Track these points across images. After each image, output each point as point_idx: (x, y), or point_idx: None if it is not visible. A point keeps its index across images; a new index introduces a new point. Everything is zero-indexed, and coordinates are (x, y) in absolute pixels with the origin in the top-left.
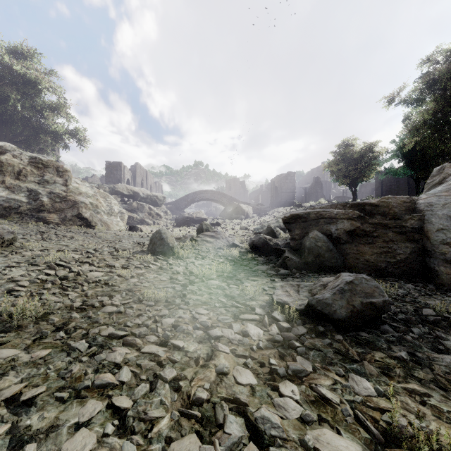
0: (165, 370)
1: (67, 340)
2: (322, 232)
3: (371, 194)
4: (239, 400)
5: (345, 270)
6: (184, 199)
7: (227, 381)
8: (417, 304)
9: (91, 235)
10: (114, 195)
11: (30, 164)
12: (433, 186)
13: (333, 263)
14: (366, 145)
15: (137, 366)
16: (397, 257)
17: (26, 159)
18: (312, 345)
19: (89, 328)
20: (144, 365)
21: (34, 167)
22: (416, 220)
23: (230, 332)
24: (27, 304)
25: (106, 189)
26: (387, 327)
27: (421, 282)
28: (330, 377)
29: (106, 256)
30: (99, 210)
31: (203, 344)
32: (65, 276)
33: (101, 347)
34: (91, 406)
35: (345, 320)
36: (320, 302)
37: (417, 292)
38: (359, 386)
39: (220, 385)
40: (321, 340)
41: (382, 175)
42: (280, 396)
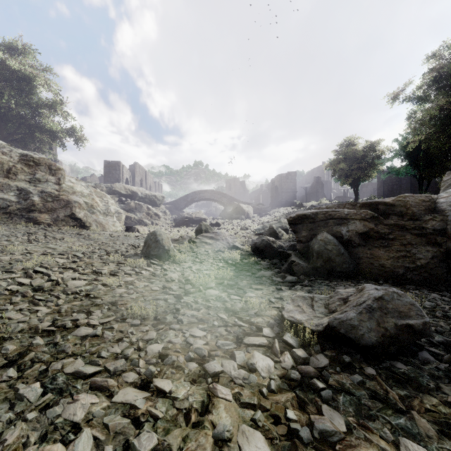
0: (141, 435)
1: (17, 381)
2: (331, 234)
3: (373, 193)
4: None
5: (358, 277)
6: (183, 198)
7: None
8: (450, 319)
9: (83, 237)
10: (112, 195)
11: (21, 162)
12: None
13: (345, 268)
14: (369, 144)
15: (103, 426)
16: (417, 262)
17: (16, 156)
18: (339, 384)
19: (52, 360)
20: (112, 426)
21: (24, 165)
22: (438, 221)
23: (232, 365)
24: None
25: (103, 188)
26: (426, 354)
27: (446, 291)
28: (373, 442)
29: (95, 260)
30: (94, 210)
31: (197, 386)
32: (39, 286)
33: (59, 393)
34: None
35: (375, 347)
36: (344, 324)
37: (446, 304)
38: None
39: None
40: (349, 376)
41: (384, 174)
42: None
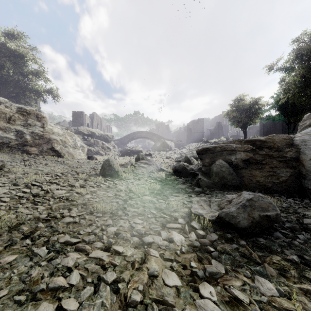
0: (107, 273)
1: (31, 246)
2: (225, 161)
3: (256, 133)
4: (167, 302)
5: (242, 188)
6: (126, 137)
7: (157, 283)
8: (298, 214)
9: (60, 163)
10: (78, 134)
11: (18, 112)
12: (305, 127)
13: (233, 183)
14: (253, 99)
15: (85, 269)
16: (280, 179)
17: (15, 109)
18: (223, 249)
19: (50, 235)
20: (90, 269)
21: (20, 114)
22: (294, 152)
23: (159, 239)
24: (3, 217)
25: (72, 130)
26: (278, 234)
27: (298, 197)
28: (240, 278)
29: (70, 178)
30: (66, 145)
31: (138, 249)
32: (37, 193)
33: (57, 253)
34: (43, 309)
35: (247, 229)
36: (228, 215)
37: (296, 205)
38: (263, 287)
39: (151, 287)
40: (229, 245)
41: (264, 120)
42: (201, 297)
